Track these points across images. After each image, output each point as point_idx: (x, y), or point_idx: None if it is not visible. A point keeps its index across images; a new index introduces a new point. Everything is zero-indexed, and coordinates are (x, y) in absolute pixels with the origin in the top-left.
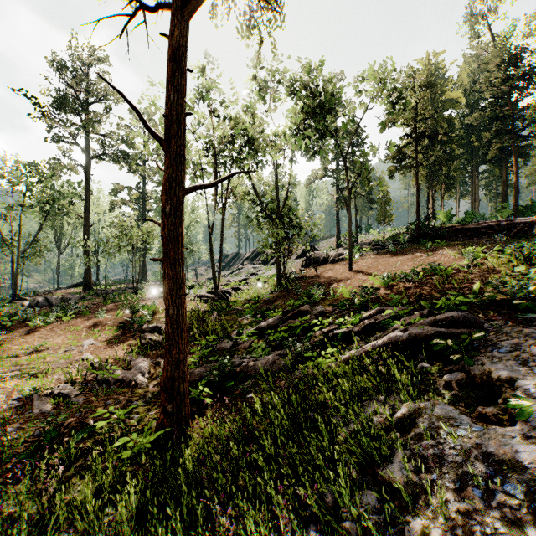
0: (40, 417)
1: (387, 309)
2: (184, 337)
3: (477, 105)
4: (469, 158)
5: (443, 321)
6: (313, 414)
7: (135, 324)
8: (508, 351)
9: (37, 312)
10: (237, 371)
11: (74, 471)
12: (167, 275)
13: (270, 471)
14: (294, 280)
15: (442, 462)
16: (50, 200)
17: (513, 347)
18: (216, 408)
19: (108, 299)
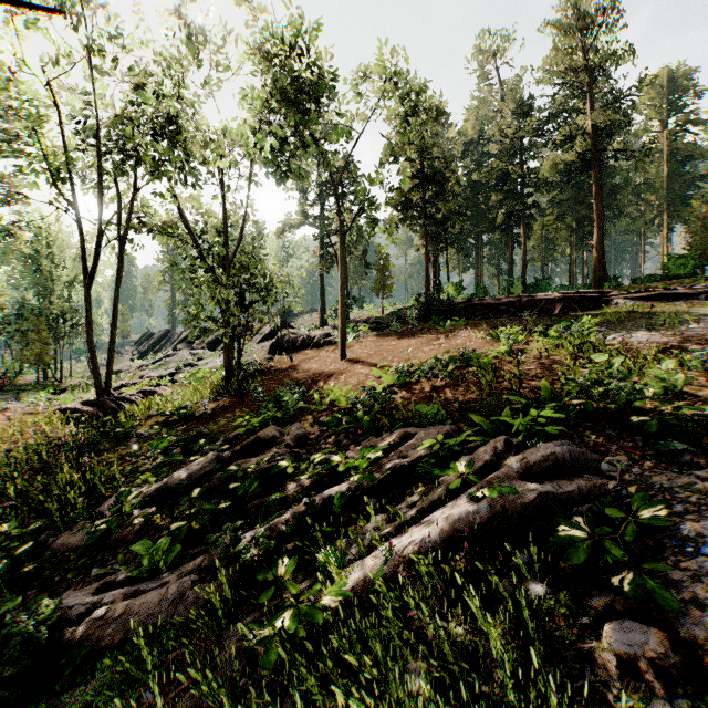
0: None
1: (418, 432)
2: None
3: (484, 161)
4: (475, 223)
5: (541, 465)
6: None
7: None
8: None
9: None
10: (74, 637)
11: None
12: None
13: None
14: (255, 376)
15: None
16: None
17: None
18: None
19: None
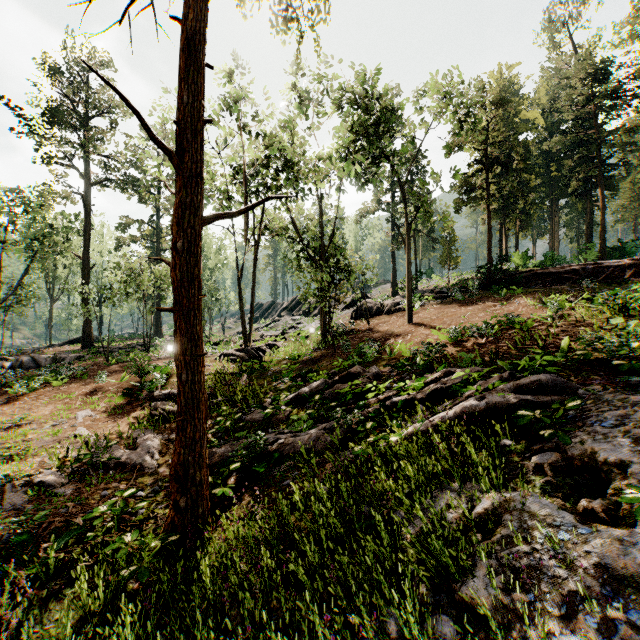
0: (13, 515)
1: (457, 371)
2: (202, 410)
3: (557, 127)
4: (548, 191)
5: (528, 386)
6: (369, 508)
7: (144, 390)
8: (614, 425)
9: (20, 376)
10: (271, 450)
11: (53, 591)
12: (178, 329)
13: (313, 589)
14: (342, 335)
15: (540, 577)
16: (39, 236)
17: (620, 419)
18: (244, 499)
19: (112, 358)
